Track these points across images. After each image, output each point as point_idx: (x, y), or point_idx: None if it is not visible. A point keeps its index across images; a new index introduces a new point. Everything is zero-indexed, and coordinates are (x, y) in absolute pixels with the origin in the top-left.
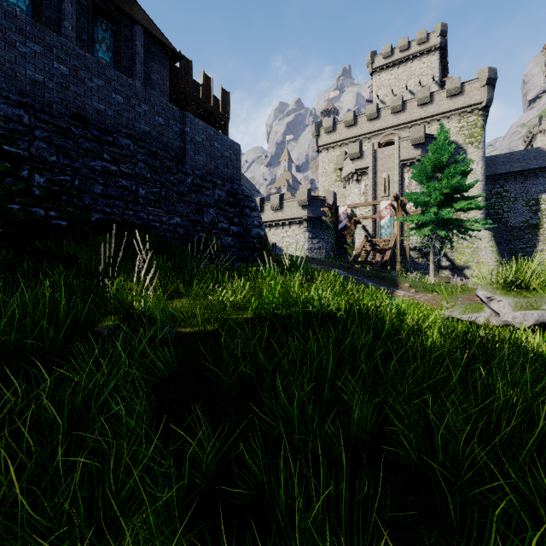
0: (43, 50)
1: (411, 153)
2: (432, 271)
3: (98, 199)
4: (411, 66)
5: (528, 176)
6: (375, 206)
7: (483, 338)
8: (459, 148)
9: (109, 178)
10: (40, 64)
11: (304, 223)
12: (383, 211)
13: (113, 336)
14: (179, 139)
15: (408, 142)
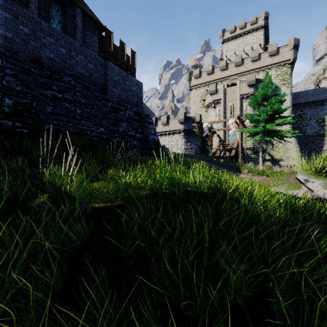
0: (11, 17)
1: (247, 90)
2: (261, 162)
3: (49, 115)
4: (247, 38)
5: (318, 104)
6: (225, 122)
7: (317, 211)
8: (276, 87)
9: (57, 102)
10: (10, 26)
11: (182, 133)
12: (230, 125)
13: (40, 213)
14: (103, 78)
15: (245, 83)
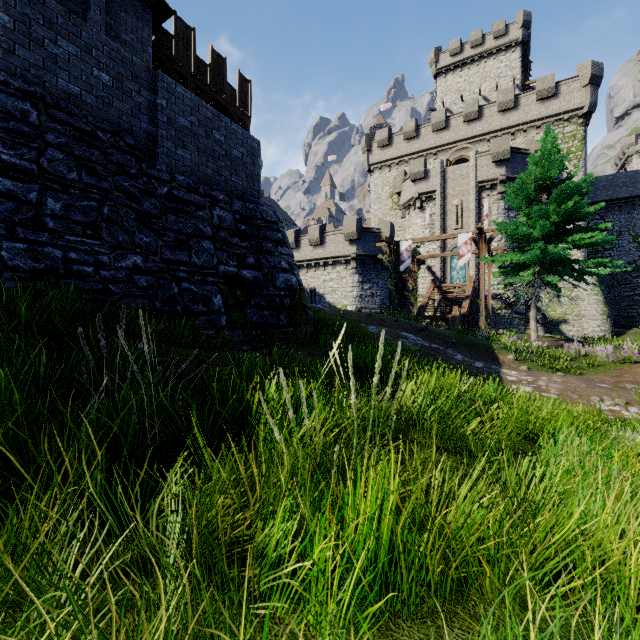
0: None
1: (492, 173)
2: (535, 332)
3: None
4: (485, 65)
5: (636, 204)
6: (444, 241)
7: None
8: None
9: None
10: None
11: (353, 263)
12: (462, 247)
13: None
14: (145, 117)
15: (487, 157)
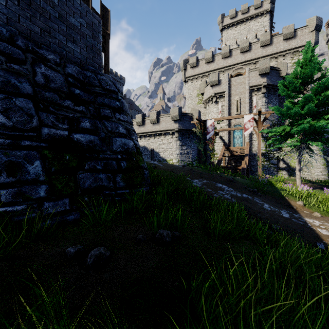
0: None
1: (258, 81)
2: (299, 179)
3: None
4: (249, 24)
5: None
6: (230, 121)
7: None
8: None
9: None
10: None
11: (176, 134)
12: (247, 123)
13: None
14: None
15: (256, 72)
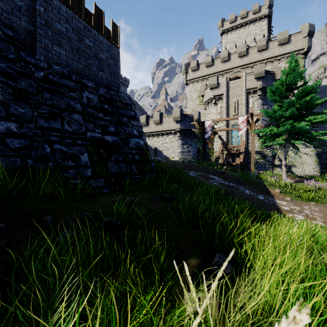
0: None
1: (254, 84)
2: (285, 173)
3: None
4: (248, 28)
5: None
6: (228, 121)
7: None
8: None
9: None
10: None
11: (178, 134)
12: (240, 124)
13: None
14: (25, 18)
15: (252, 75)
